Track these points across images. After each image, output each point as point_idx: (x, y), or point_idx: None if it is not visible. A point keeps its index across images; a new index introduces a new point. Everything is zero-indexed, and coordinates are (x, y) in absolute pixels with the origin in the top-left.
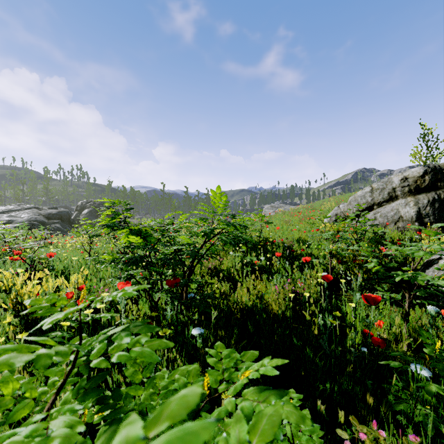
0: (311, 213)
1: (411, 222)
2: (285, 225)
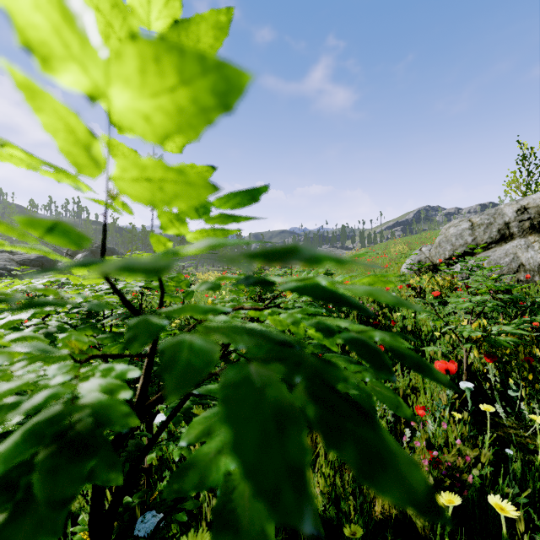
0: (377, 259)
1: (539, 272)
2: None
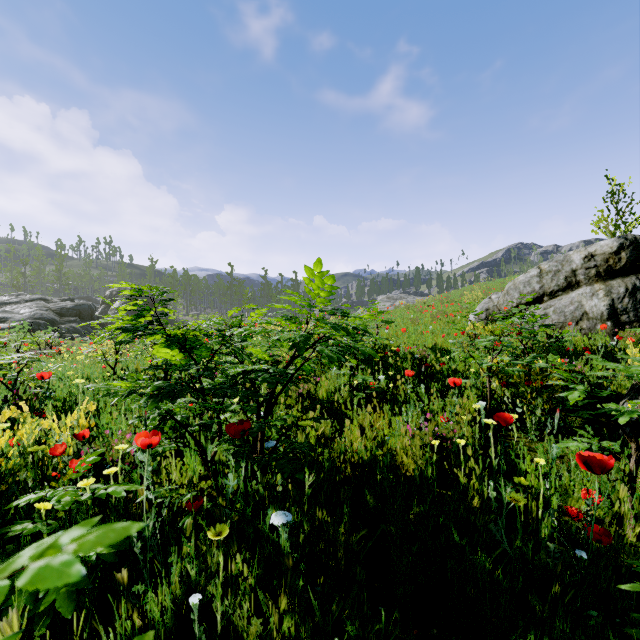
0: (448, 307)
1: (601, 321)
2: (411, 326)
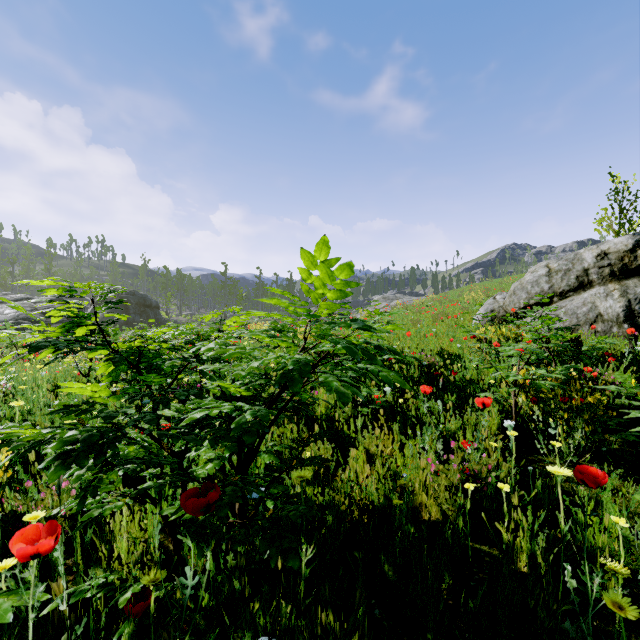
0: (448, 308)
1: (617, 323)
2: (412, 328)
